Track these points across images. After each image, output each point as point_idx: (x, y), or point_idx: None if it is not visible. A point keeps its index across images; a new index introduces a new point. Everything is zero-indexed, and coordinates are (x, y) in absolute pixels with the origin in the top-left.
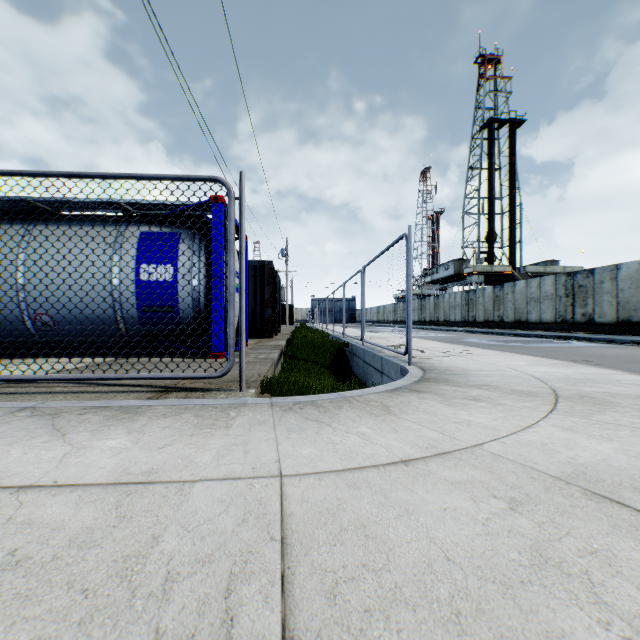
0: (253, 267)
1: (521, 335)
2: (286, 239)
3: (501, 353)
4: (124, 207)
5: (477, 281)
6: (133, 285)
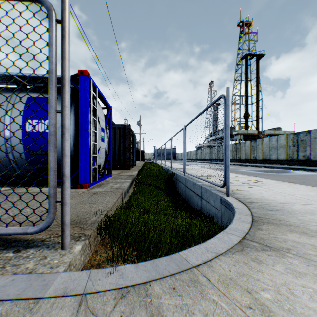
0: (118, 128)
1: (269, 167)
2: (140, 116)
3: (280, 182)
4: (17, 79)
5: (239, 138)
6: (21, 135)
